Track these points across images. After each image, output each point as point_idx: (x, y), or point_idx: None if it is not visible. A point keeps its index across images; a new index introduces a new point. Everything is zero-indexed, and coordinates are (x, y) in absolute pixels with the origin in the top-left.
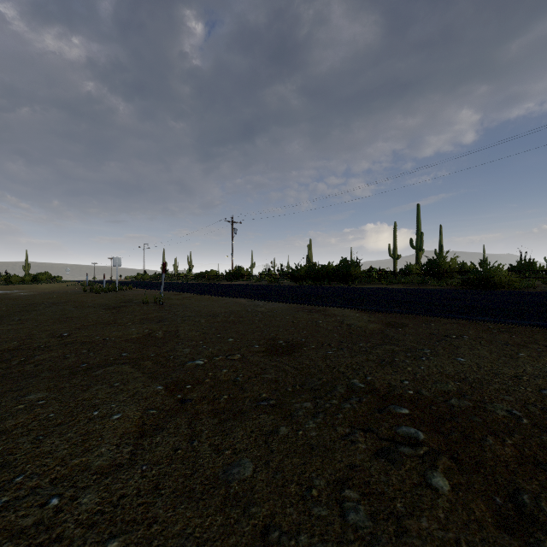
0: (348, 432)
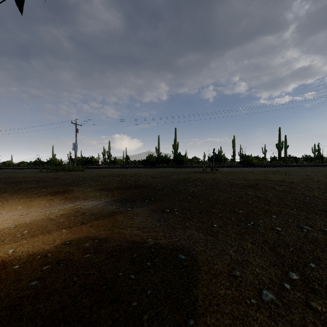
0: None
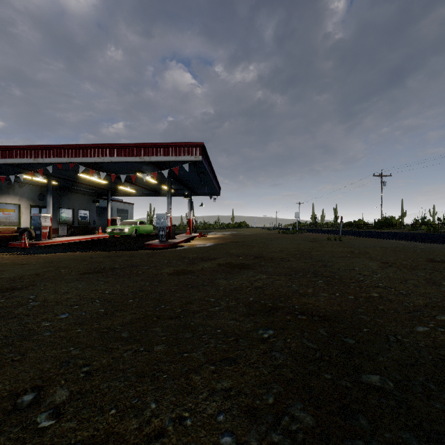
0: None
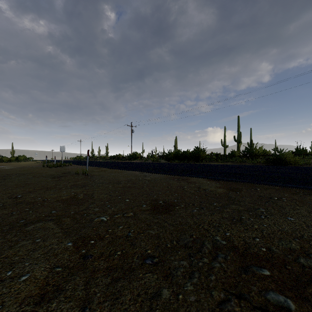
0: (223, 297)
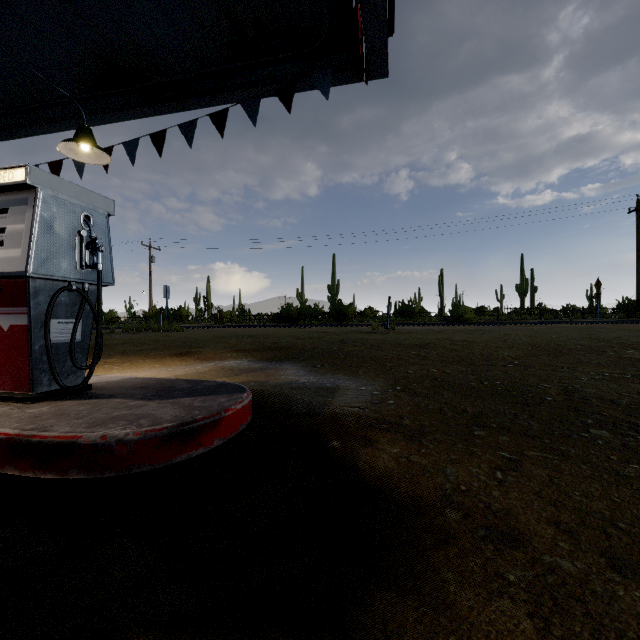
0: None
